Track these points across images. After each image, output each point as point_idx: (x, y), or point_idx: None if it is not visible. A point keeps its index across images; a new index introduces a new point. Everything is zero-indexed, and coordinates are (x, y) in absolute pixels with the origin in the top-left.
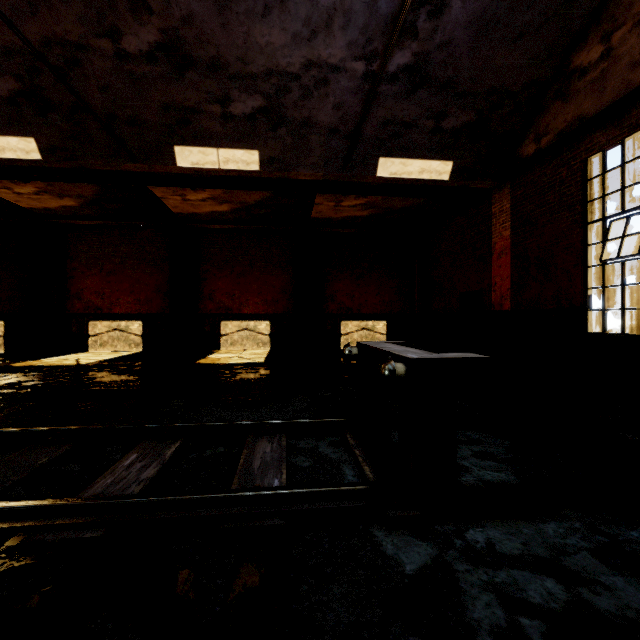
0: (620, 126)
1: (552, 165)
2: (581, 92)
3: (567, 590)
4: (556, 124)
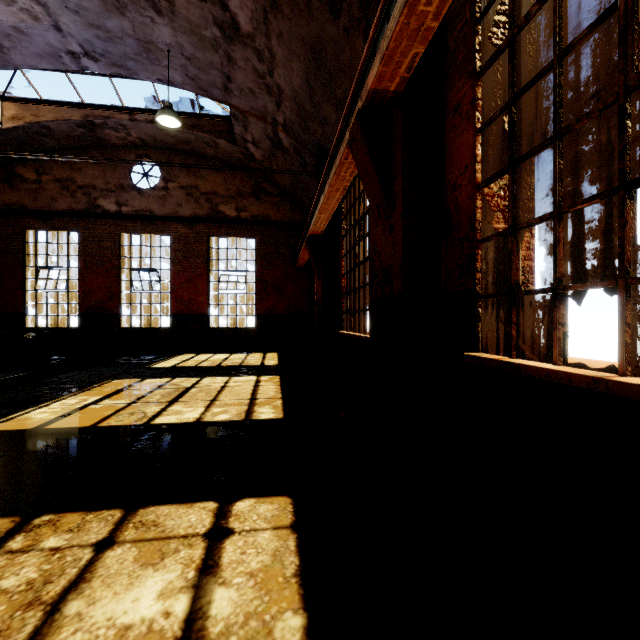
0: (47, 224)
1: (0, 222)
2: (23, 191)
3: (86, 374)
4: (4, 198)
